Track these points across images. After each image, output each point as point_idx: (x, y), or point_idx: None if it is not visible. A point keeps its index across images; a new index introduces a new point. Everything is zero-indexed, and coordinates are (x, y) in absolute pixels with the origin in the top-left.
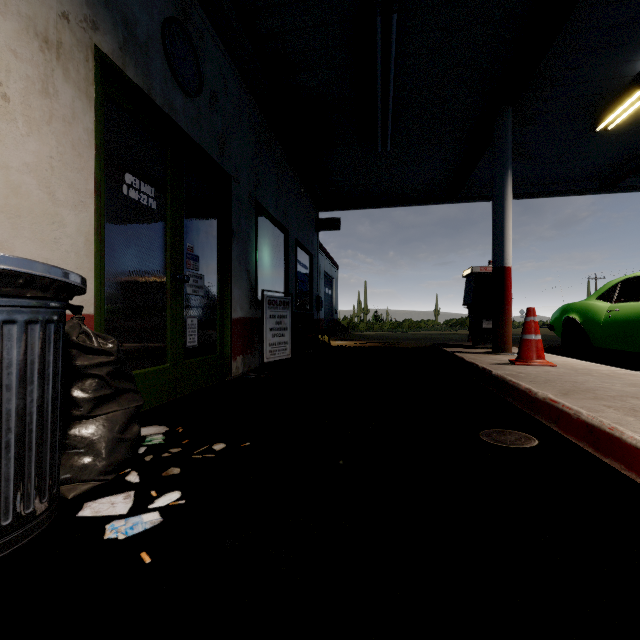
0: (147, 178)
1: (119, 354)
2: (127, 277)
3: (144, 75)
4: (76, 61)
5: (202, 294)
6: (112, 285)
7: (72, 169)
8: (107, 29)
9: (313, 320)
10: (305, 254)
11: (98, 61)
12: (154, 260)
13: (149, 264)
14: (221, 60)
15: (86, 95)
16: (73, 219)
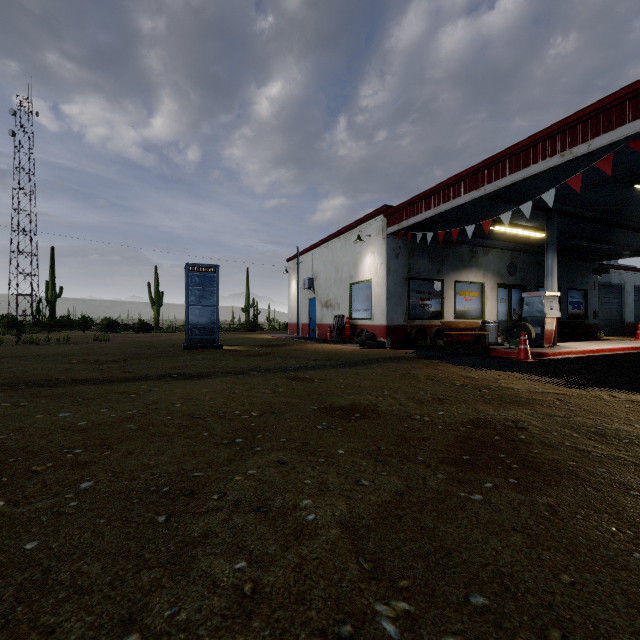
0: (504, 298)
1: (502, 330)
2: (501, 317)
3: (504, 280)
4: (495, 288)
5: (517, 318)
6: (498, 319)
7: (494, 304)
8: (498, 279)
9: (583, 324)
10: (579, 291)
11: (497, 285)
12: (505, 313)
13: (504, 314)
14: (522, 257)
15: (496, 292)
16: (494, 311)
